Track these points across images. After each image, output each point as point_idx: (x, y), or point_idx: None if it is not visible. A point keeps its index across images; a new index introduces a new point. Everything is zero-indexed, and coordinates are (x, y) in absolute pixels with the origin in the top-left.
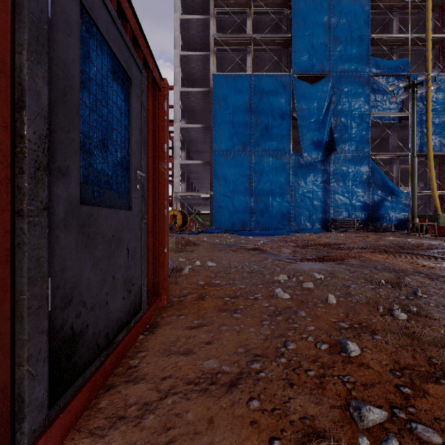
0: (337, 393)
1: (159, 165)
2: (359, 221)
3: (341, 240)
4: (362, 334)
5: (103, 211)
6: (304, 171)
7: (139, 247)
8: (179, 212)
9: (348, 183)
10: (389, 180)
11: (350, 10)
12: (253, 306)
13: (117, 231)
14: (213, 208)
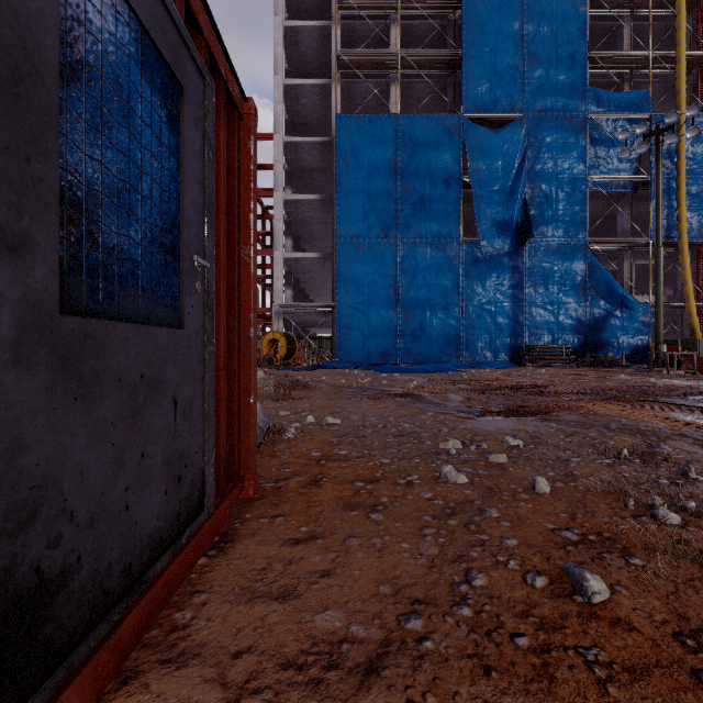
0: (580, 691)
1: (240, 250)
2: (569, 349)
3: (543, 381)
4: (607, 556)
5: (117, 328)
6: (481, 269)
7: (199, 397)
8: (281, 335)
9: (553, 289)
10: (618, 284)
11: (556, 13)
12: (405, 499)
13: (152, 368)
14: (336, 328)
